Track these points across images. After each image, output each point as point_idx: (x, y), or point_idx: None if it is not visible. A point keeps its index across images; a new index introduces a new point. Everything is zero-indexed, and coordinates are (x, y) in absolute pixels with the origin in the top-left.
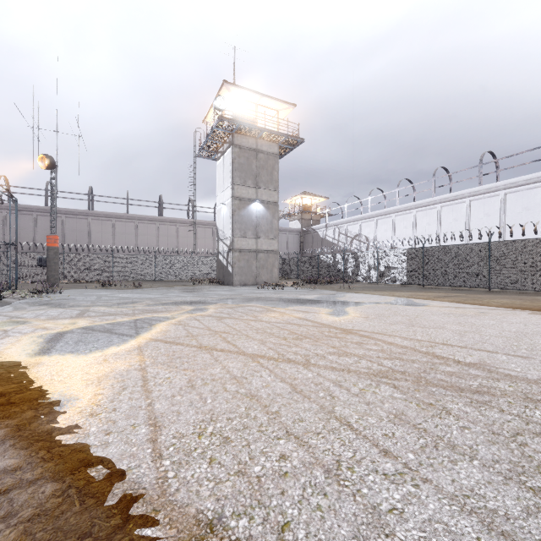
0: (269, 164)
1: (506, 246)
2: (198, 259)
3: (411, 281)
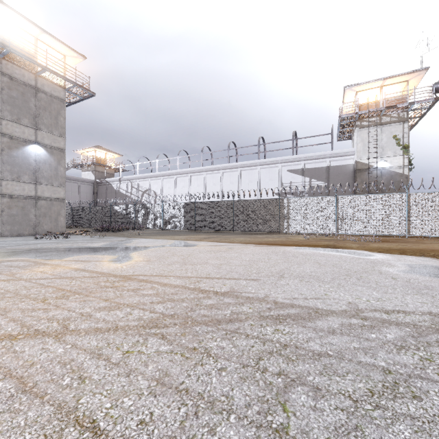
0: (53, 107)
1: (242, 203)
2: None
3: (187, 227)
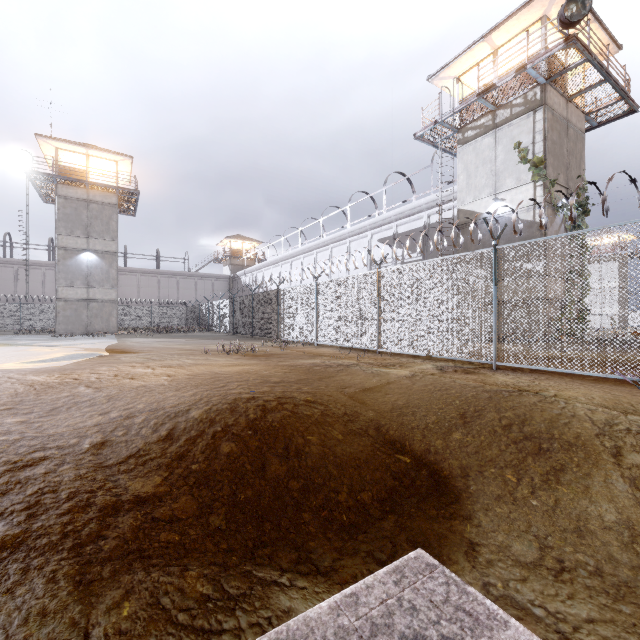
0: (105, 214)
1: (257, 298)
2: None
3: (230, 330)
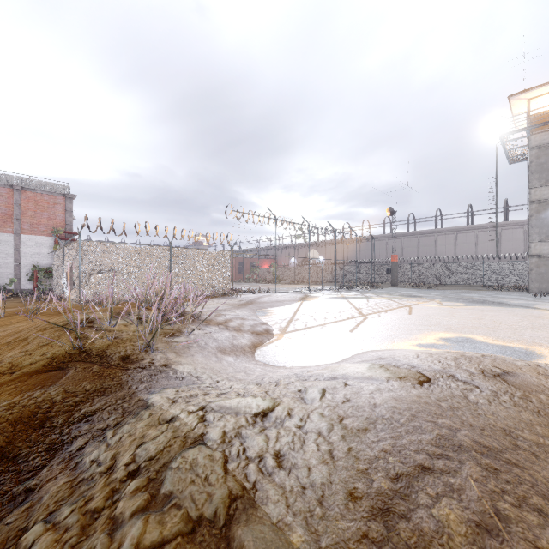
0: None
1: None
2: None
3: None
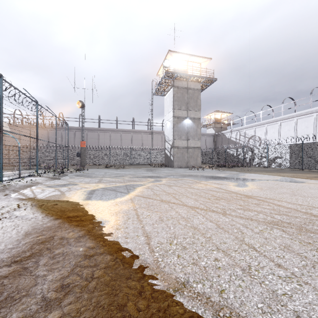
0: (195, 95)
1: None
2: (153, 152)
3: (293, 166)
